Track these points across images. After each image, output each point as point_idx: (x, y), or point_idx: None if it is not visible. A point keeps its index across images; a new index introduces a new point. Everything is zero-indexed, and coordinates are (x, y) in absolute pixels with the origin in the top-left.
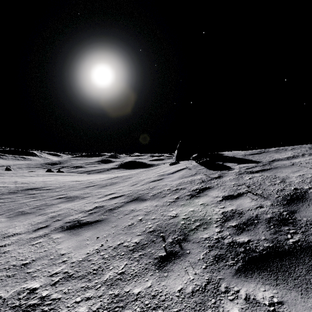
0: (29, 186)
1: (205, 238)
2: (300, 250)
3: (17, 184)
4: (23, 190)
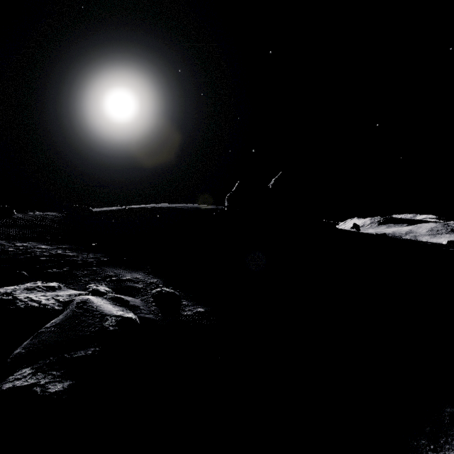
0: None
1: None
2: None
3: None
4: None
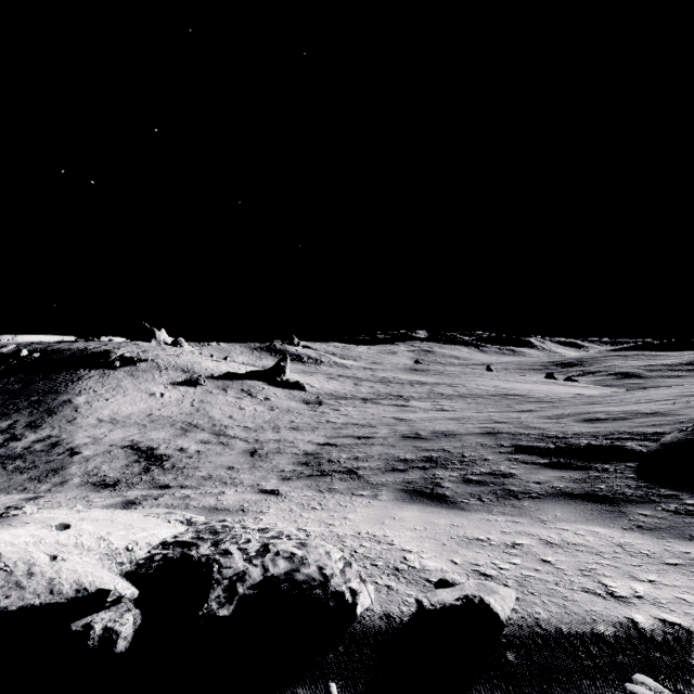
0: (509, 392)
1: (586, 416)
2: (617, 419)
3: (497, 389)
4: (502, 394)
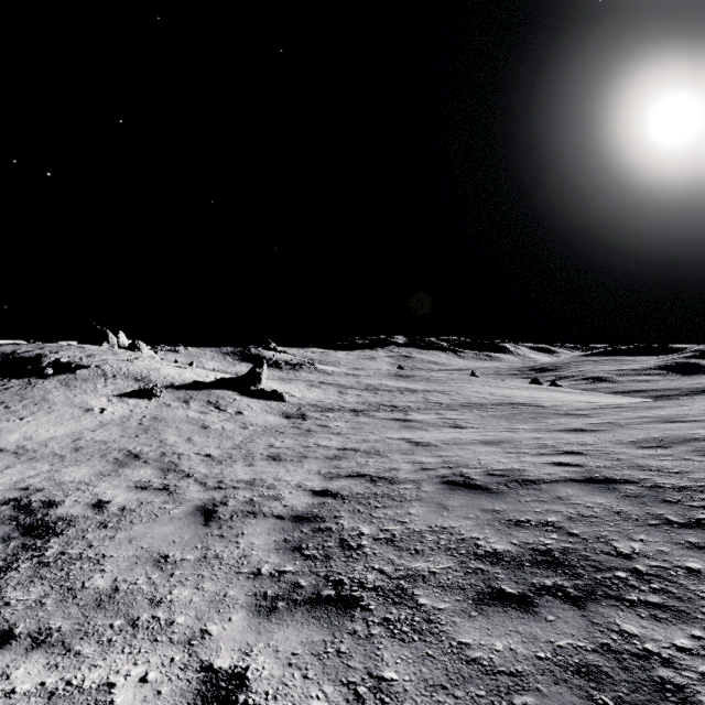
0: (512, 400)
1: (704, 444)
2: None
3: (495, 396)
4: (506, 403)
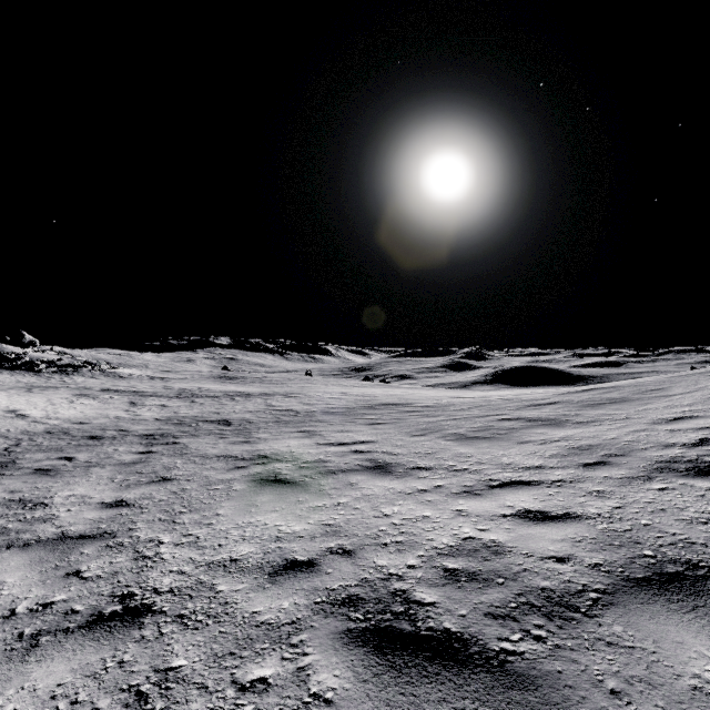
0: (379, 400)
1: None
2: None
3: (353, 396)
4: (379, 405)
